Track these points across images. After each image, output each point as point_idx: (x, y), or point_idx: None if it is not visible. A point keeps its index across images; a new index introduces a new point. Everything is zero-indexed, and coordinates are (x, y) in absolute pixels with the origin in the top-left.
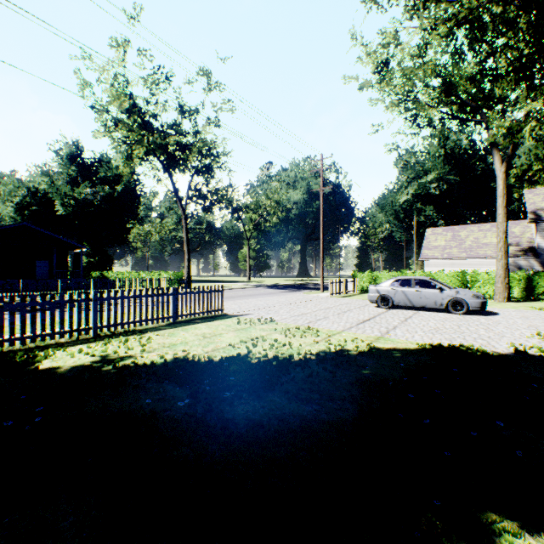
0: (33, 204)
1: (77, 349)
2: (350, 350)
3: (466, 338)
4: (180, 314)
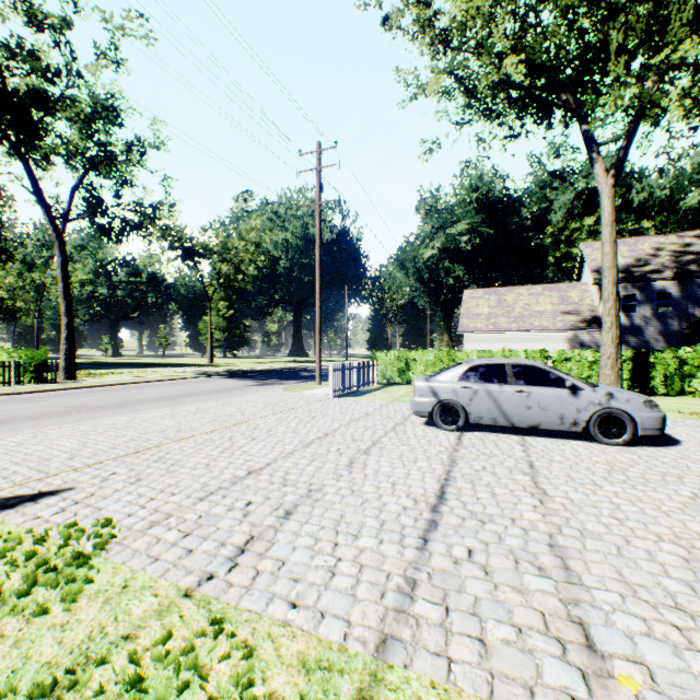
0: None
1: None
2: None
3: None
4: None
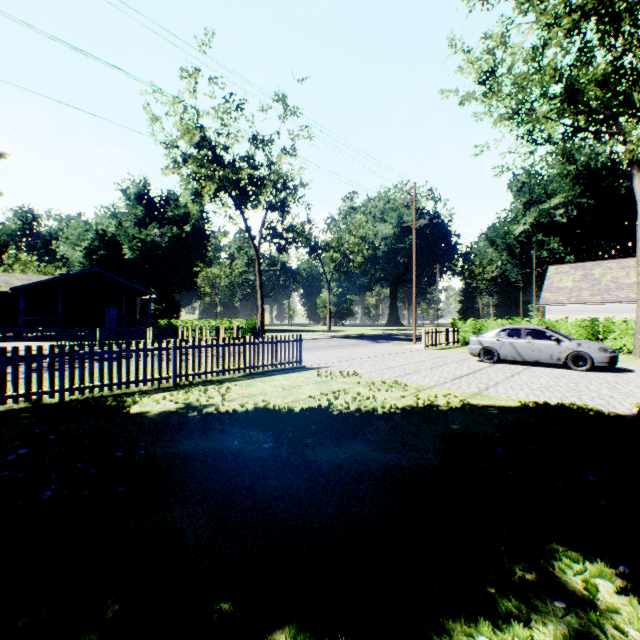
0: (101, 248)
1: (161, 397)
2: (440, 406)
3: (581, 397)
4: (257, 365)
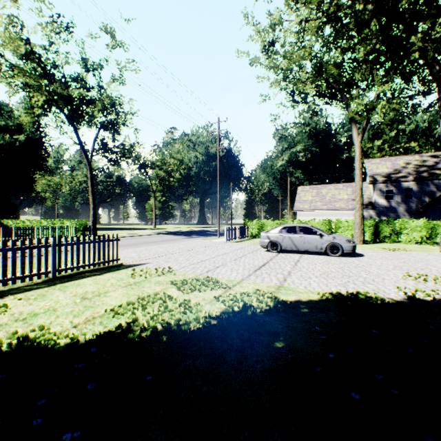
0: None
1: None
2: (255, 307)
3: (356, 283)
4: (63, 268)
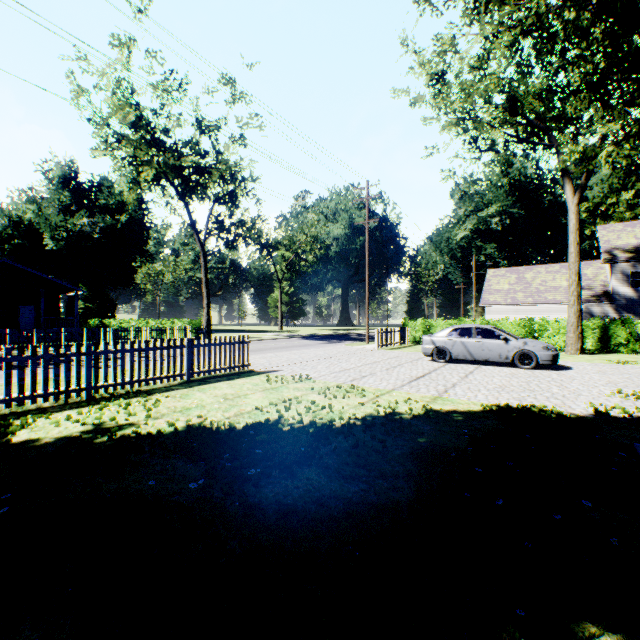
0: (16, 237)
1: (64, 416)
2: (403, 413)
3: (537, 397)
4: (196, 371)
